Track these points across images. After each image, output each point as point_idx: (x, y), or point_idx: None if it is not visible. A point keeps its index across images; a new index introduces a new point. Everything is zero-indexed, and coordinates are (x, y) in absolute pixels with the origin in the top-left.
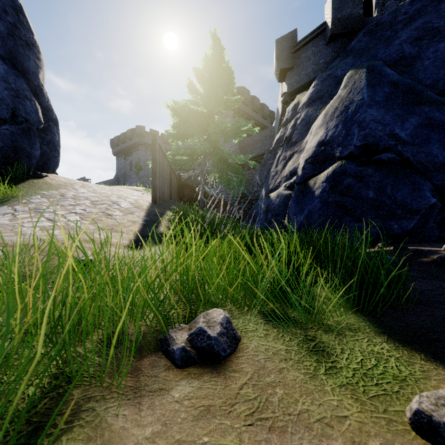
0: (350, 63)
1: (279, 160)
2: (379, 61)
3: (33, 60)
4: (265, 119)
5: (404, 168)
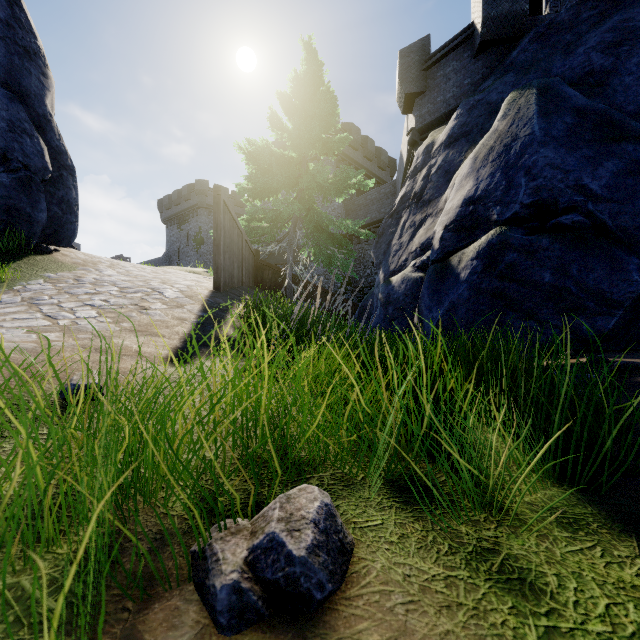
0: (511, 83)
1: (405, 228)
2: (556, 77)
3: (35, 76)
4: (383, 170)
5: (598, 237)
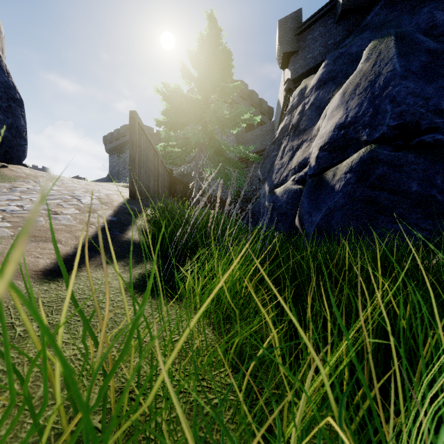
0: (368, 38)
1: (285, 151)
2: (409, 28)
3: None
4: (264, 115)
5: None
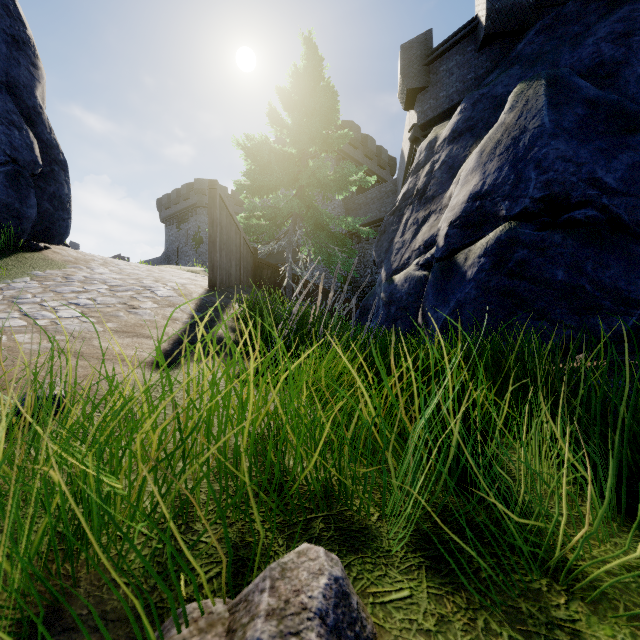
0: (517, 76)
1: (408, 225)
2: (565, 68)
3: (24, 66)
4: (383, 168)
5: (613, 233)
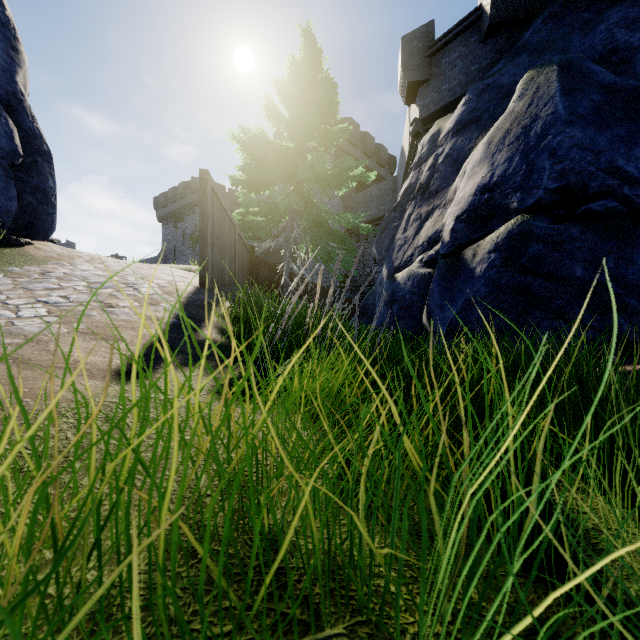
0: (524, 65)
1: (410, 221)
2: (578, 53)
3: (3, 49)
4: (383, 167)
5: (637, 225)
